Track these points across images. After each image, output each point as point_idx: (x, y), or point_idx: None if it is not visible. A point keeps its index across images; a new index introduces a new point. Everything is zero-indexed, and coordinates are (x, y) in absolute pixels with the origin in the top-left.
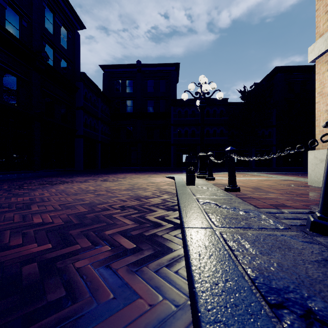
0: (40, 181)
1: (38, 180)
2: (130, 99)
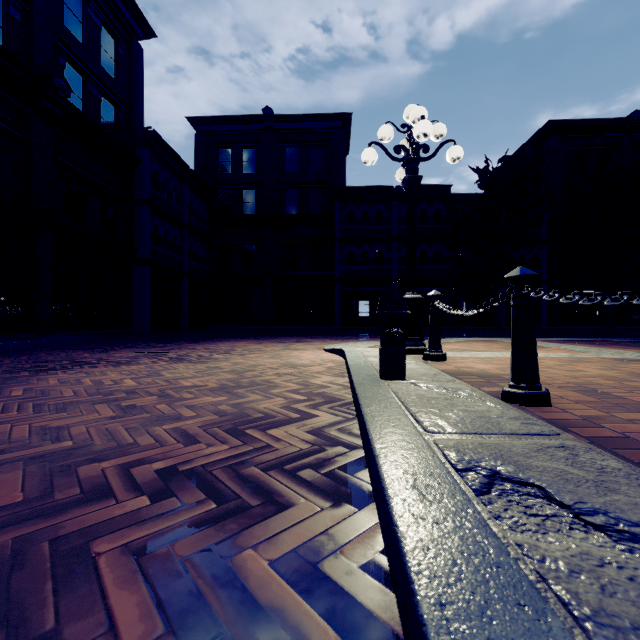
0: (24, 360)
1: (22, 357)
2: (251, 188)
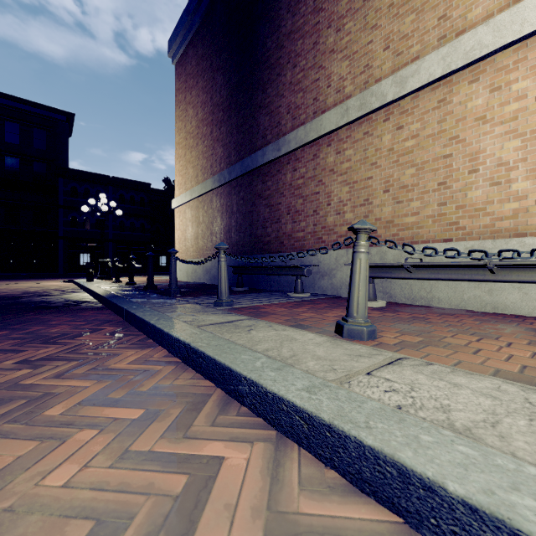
0: None
1: None
2: None
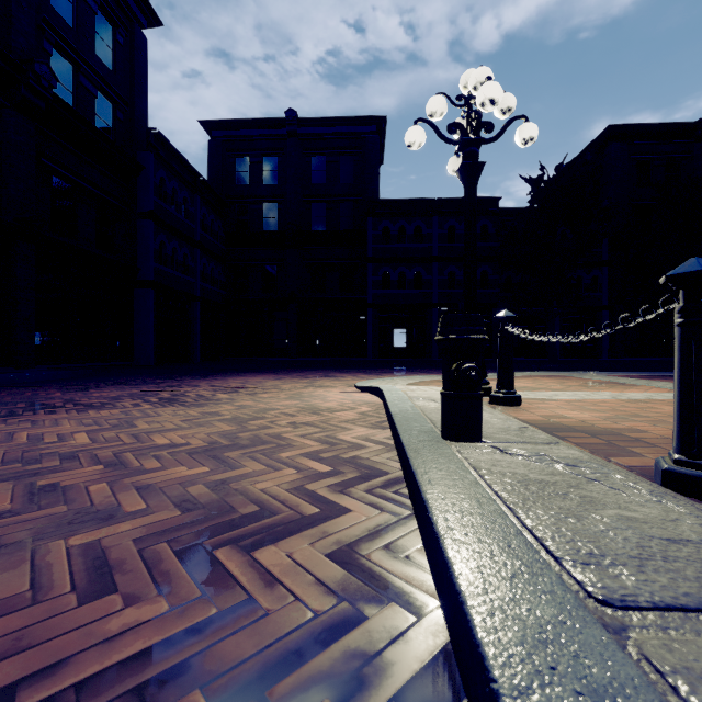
0: None
1: None
2: (273, 201)
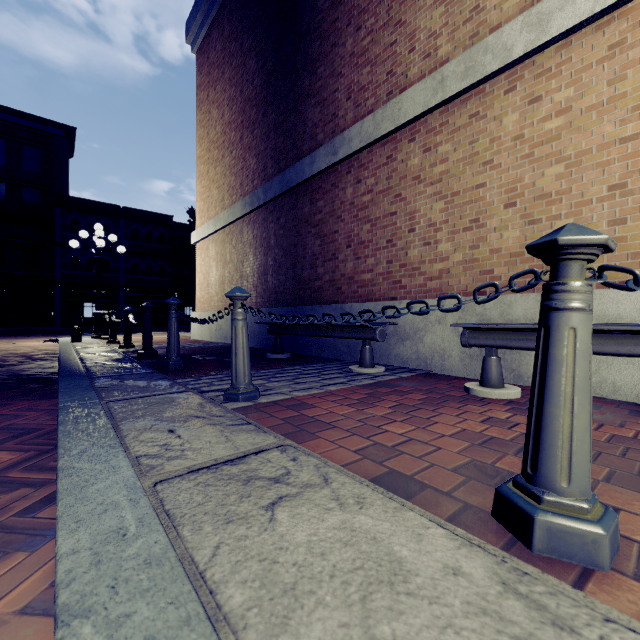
0: None
1: None
2: None
